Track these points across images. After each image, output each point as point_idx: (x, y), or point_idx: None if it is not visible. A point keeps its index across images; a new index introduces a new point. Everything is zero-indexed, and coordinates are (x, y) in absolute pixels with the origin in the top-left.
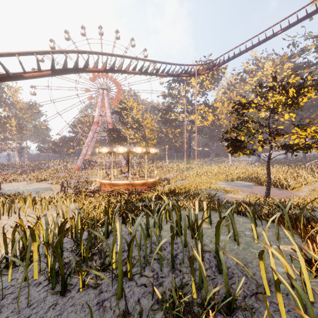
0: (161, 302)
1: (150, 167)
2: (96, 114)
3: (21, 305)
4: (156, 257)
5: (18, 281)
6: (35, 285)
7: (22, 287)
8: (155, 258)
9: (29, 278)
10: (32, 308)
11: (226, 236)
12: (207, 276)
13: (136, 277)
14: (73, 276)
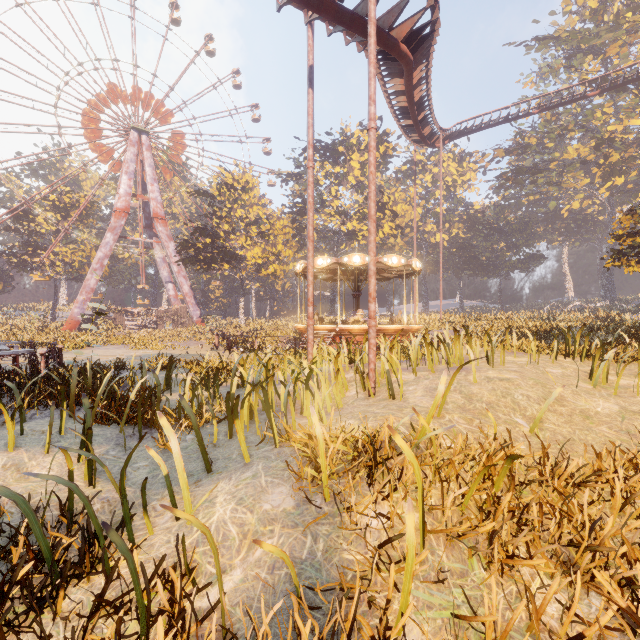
0: None
1: None
2: (123, 190)
3: None
4: None
5: None
6: None
7: None
8: None
9: None
10: None
11: None
12: None
13: None
14: None
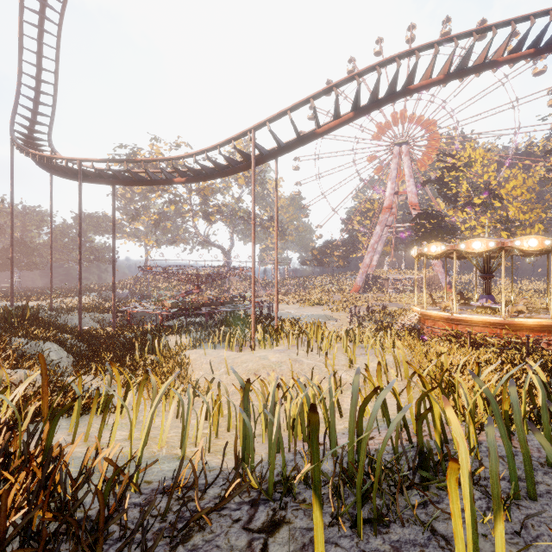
0: None
1: (547, 288)
2: (387, 193)
3: None
4: None
5: None
6: None
7: None
8: None
9: None
10: None
11: None
12: None
13: None
14: None
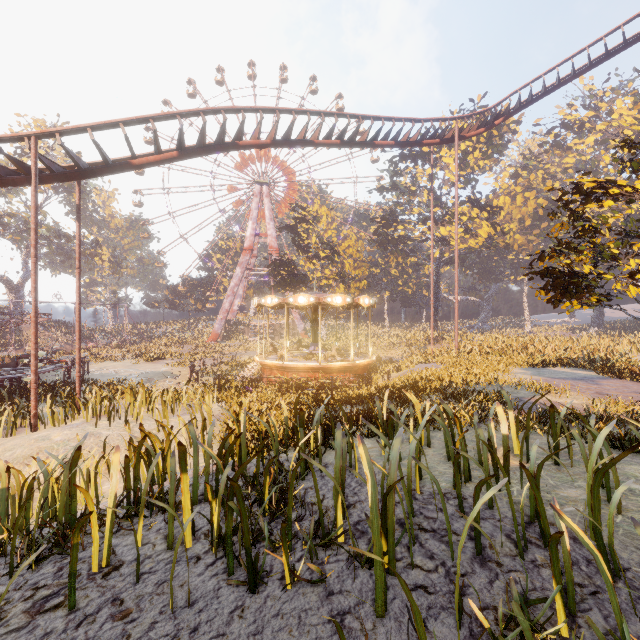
0: (481, 637)
1: (357, 335)
2: (248, 233)
3: (175, 600)
4: (427, 525)
5: (156, 549)
6: (190, 562)
7: (167, 563)
8: (426, 528)
9: (174, 544)
10: (198, 610)
11: (581, 490)
12: (574, 583)
13: (398, 567)
14: (259, 550)
